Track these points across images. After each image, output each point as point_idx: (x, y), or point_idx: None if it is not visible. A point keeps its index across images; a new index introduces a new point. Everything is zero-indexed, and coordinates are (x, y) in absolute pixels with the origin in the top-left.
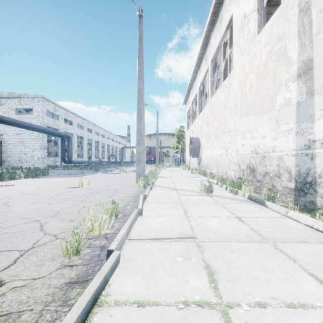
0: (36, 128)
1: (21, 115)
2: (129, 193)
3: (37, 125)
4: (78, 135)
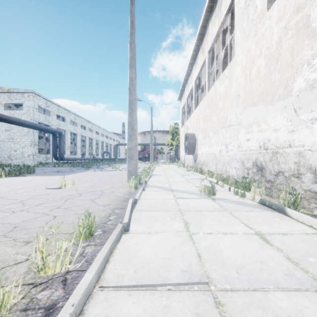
0: (24, 123)
1: (11, 111)
2: (117, 195)
3: (26, 121)
4: (72, 132)
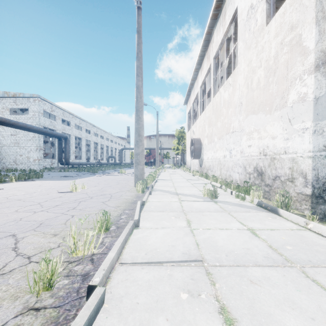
0: (31, 128)
1: (16, 115)
2: (126, 198)
3: (32, 126)
4: (76, 136)
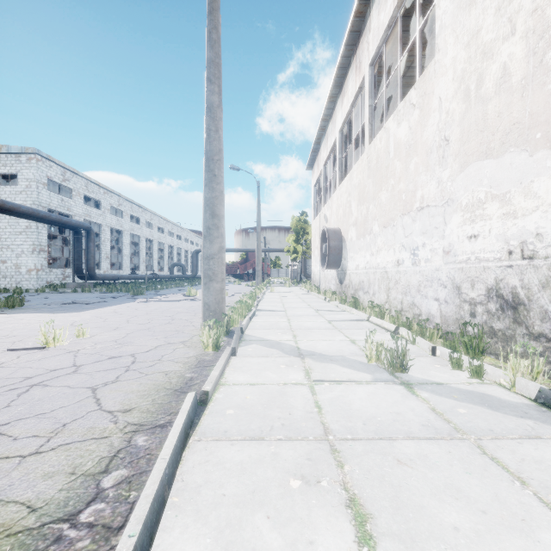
0: (14, 210)
1: None
2: (167, 370)
3: (17, 205)
4: (113, 227)
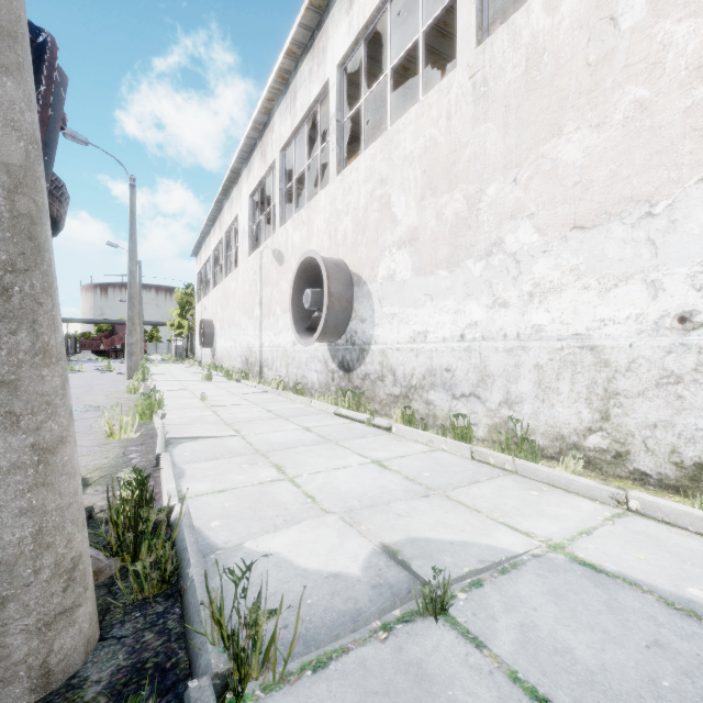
0: None
1: None
2: None
3: None
4: None
